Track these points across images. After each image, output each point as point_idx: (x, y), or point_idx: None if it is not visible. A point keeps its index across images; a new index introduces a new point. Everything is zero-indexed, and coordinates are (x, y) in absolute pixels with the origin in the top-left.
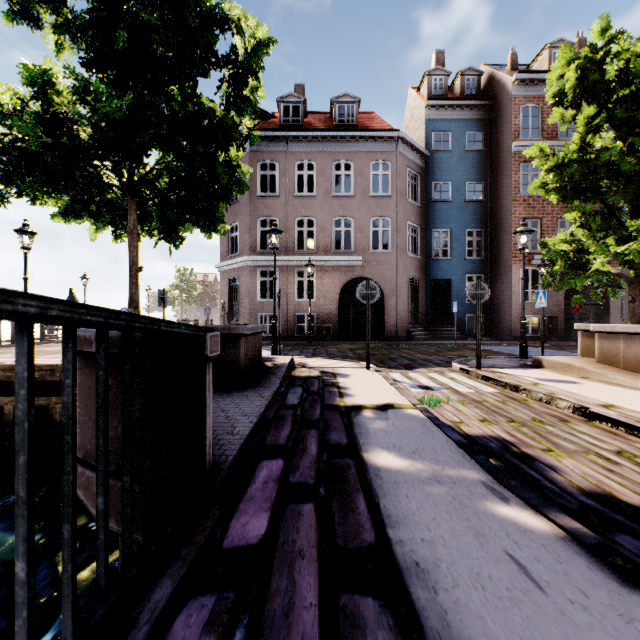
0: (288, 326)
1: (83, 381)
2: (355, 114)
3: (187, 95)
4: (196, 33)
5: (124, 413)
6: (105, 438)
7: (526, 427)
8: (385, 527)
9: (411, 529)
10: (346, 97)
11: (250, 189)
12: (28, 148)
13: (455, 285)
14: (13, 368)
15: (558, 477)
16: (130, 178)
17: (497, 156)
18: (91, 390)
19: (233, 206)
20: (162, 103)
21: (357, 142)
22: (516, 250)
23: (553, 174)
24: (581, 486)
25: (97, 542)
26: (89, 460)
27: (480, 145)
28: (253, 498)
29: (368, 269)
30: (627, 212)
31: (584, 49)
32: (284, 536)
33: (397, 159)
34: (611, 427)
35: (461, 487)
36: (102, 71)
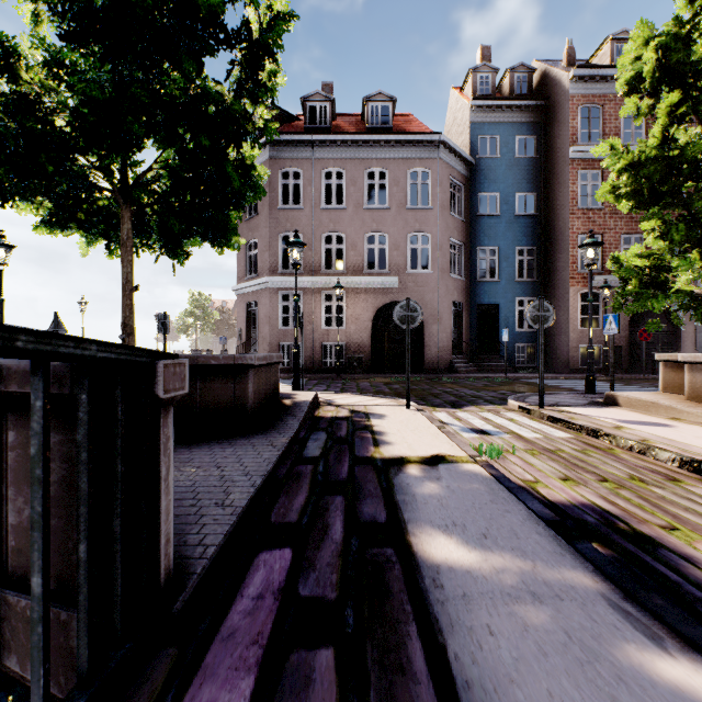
0: (314, 357)
1: None
2: (390, 115)
3: (188, 74)
4: None
5: None
6: None
7: (626, 489)
8: None
9: None
10: (380, 96)
11: (270, 201)
12: None
13: (504, 310)
14: None
15: None
16: (123, 179)
17: (552, 164)
18: None
19: (251, 220)
20: (160, 89)
21: (393, 147)
22: (574, 270)
23: (627, 175)
24: None
25: None
26: None
27: (532, 152)
28: (233, 635)
29: (405, 292)
30: None
31: (667, 23)
32: None
33: (438, 166)
34: None
35: (573, 608)
36: (84, 44)
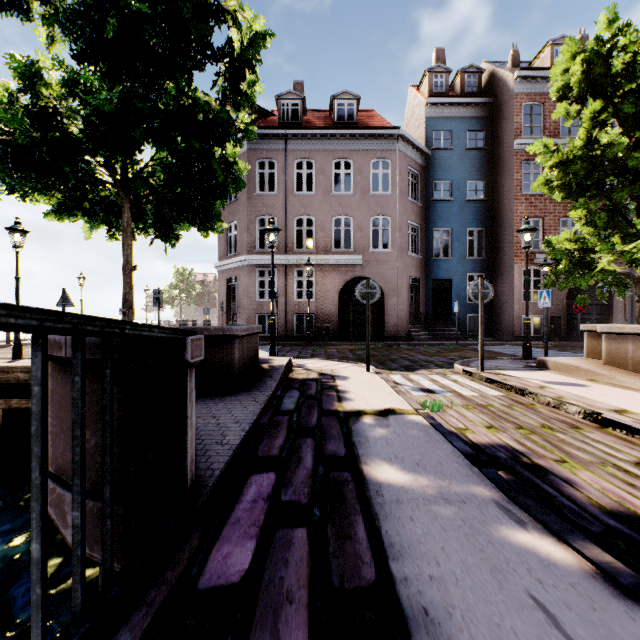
0: (287, 326)
1: (55, 388)
2: (355, 112)
3: (181, 88)
4: (190, 24)
5: (74, 435)
6: (42, 469)
7: (536, 434)
8: (387, 560)
9: (417, 562)
10: (346, 95)
11: (248, 188)
12: (14, 141)
13: (456, 285)
14: (2, 370)
15: (576, 493)
16: (124, 175)
17: (498, 154)
18: (63, 398)
19: (231, 205)
20: (156, 97)
21: (357, 140)
22: (518, 249)
23: (558, 171)
24: (602, 504)
25: (32, 598)
26: (61, 475)
27: (481, 143)
28: (239, 521)
29: (368, 269)
30: (633, 210)
31: (590, 42)
32: (270, 572)
33: (397, 157)
34: (626, 434)
35: (471, 507)
36: (93, 63)
